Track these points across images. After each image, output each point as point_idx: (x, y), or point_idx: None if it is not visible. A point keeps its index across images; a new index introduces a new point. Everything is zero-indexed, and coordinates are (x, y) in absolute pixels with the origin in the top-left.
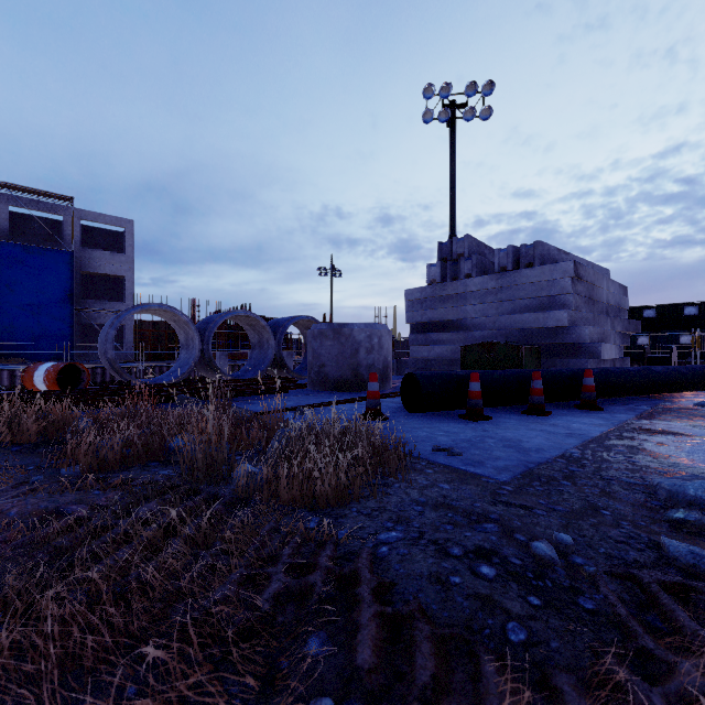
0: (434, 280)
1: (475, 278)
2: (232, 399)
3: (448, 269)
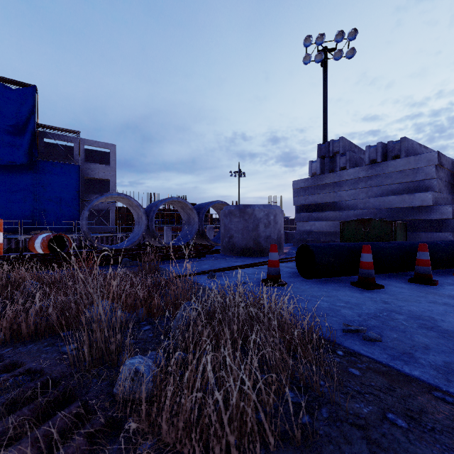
0: (315, 172)
1: (348, 169)
2: (164, 261)
3: (326, 164)
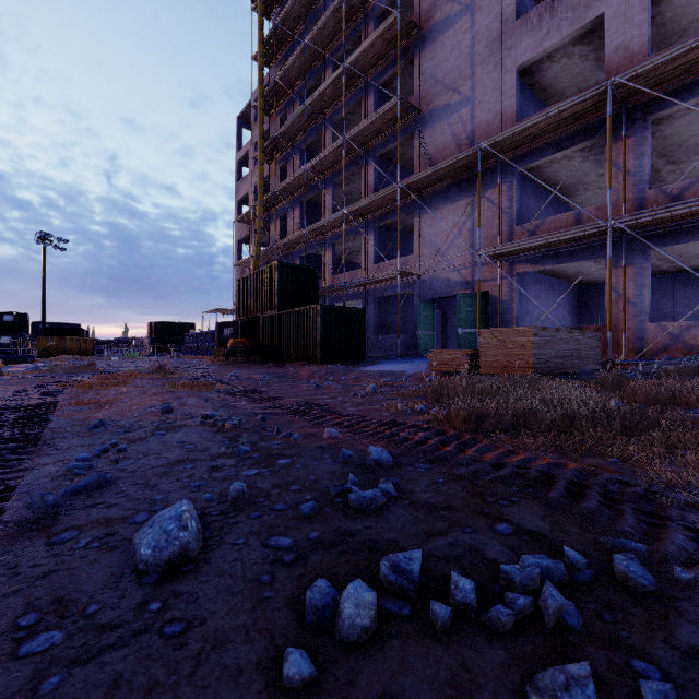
0: None
1: None
2: None
3: None
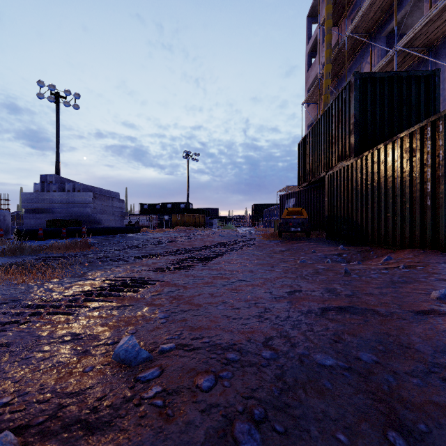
0: (38, 190)
1: (58, 192)
2: None
3: (46, 187)
